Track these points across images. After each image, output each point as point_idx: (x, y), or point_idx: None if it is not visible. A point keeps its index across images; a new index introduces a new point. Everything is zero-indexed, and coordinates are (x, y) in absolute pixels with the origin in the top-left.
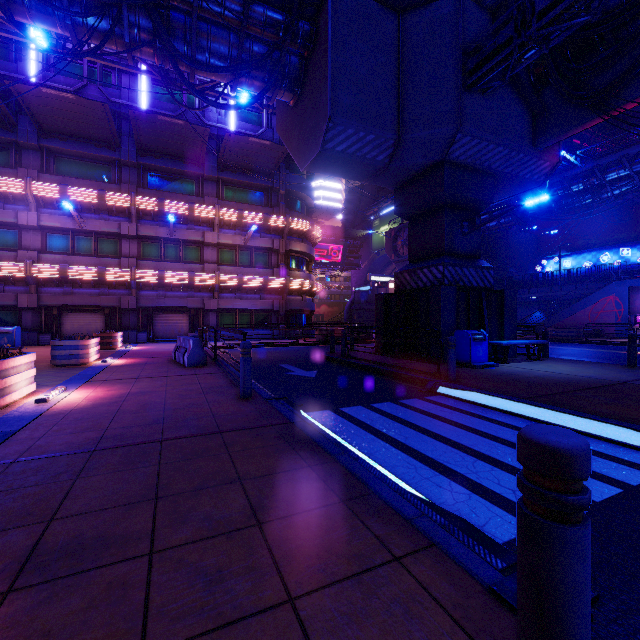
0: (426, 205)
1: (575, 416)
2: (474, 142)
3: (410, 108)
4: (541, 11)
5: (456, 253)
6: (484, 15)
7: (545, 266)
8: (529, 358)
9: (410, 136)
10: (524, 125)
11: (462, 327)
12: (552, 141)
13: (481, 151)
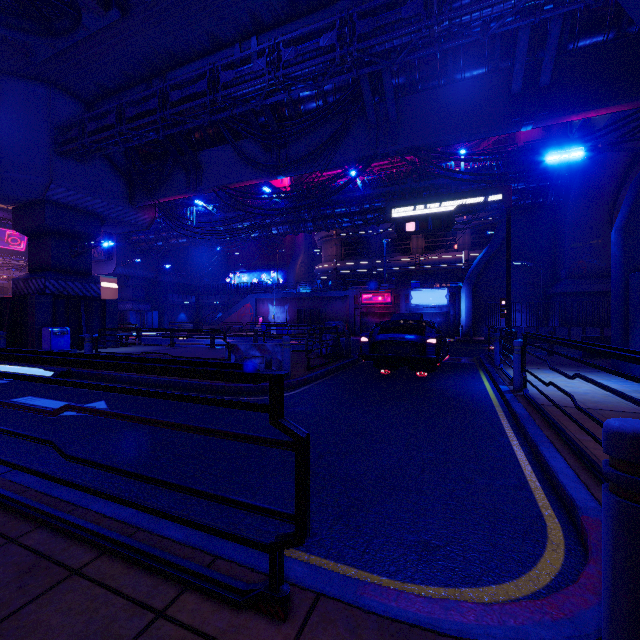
0: (37, 229)
1: (30, 367)
2: (71, 192)
3: (7, 152)
4: (93, 131)
5: (65, 270)
6: (79, 105)
7: (232, 279)
8: (122, 346)
9: (7, 174)
10: (122, 188)
11: (62, 325)
12: (141, 204)
13: (81, 199)
